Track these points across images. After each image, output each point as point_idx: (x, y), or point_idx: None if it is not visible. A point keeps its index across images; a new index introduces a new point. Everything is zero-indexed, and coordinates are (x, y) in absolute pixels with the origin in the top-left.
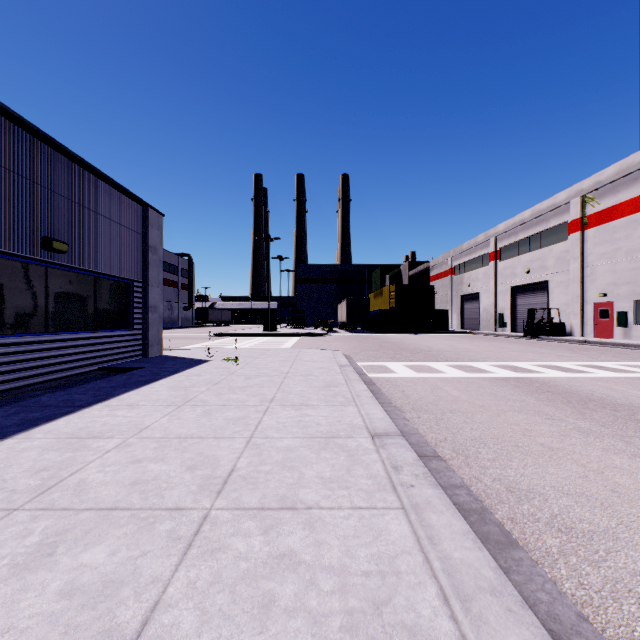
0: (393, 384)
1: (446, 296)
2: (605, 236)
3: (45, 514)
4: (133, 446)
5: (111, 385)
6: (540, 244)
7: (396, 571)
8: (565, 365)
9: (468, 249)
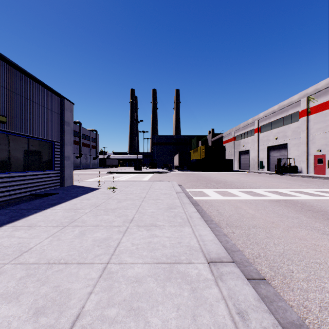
0: (210, 204)
1: (231, 152)
2: (320, 118)
3: None
4: (2, 275)
5: (28, 207)
6: (283, 123)
7: None
8: (308, 191)
9: (243, 127)
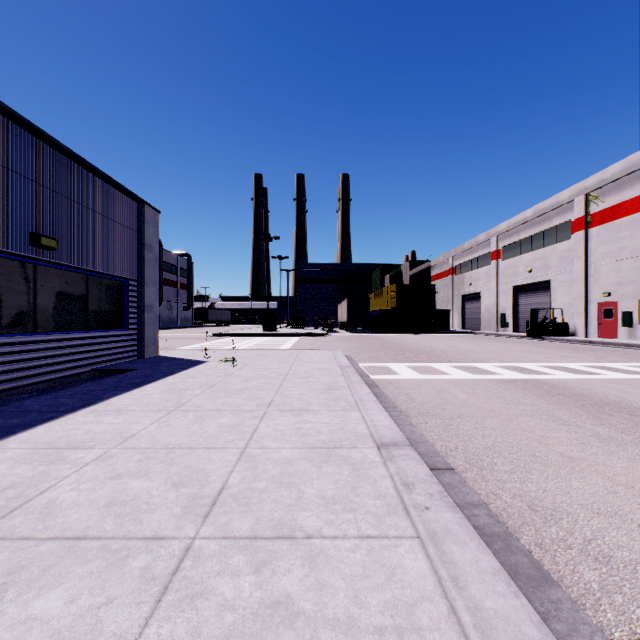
0: (396, 386)
1: (447, 296)
2: (609, 235)
3: (0, 545)
4: (115, 458)
5: (101, 388)
6: (543, 243)
7: (416, 626)
8: (572, 366)
9: (469, 248)
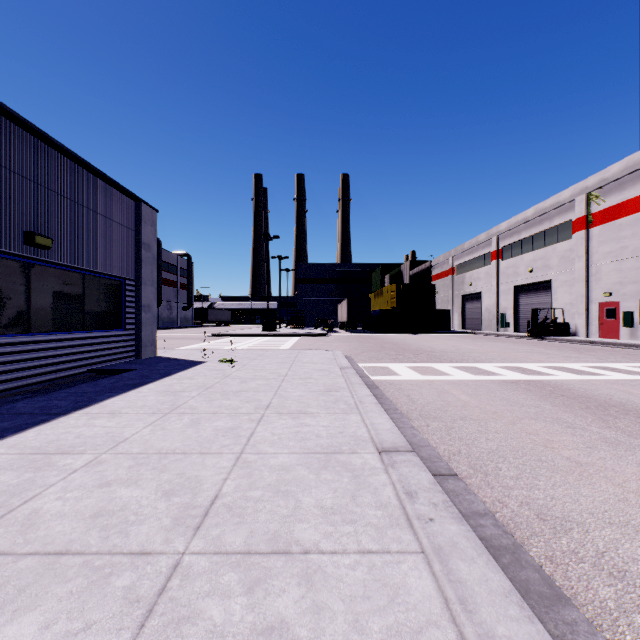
0: (397, 387)
1: (447, 296)
2: (611, 234)
3: None
4: (105, 464)
5: (96, 389)
6: (543, 243)
7: None
8: (575, 367)
9: (470, 248)
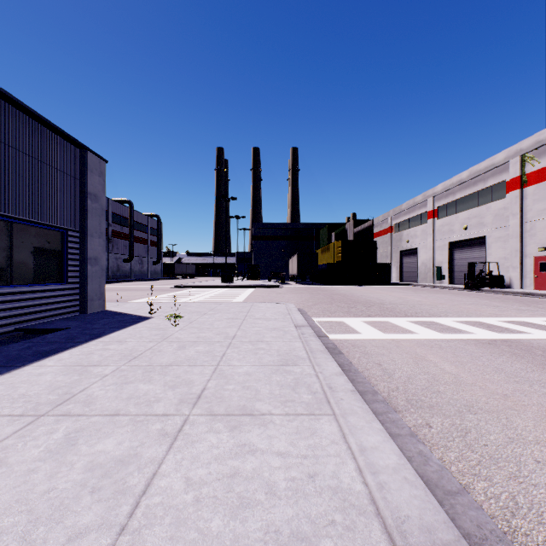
0: (362, 351)
1: (386, 251)
2: (545, 193)
3: None
4: None
5: None
6: (478, 202)
7: None
8: (539, 322)
9: (407, 209)
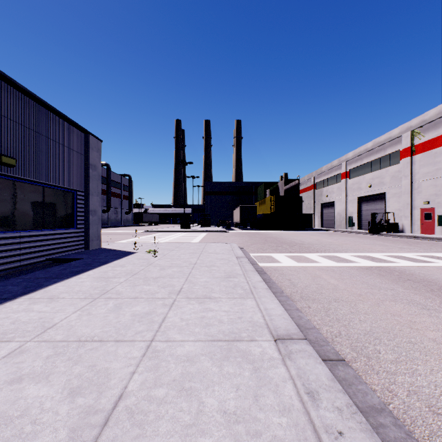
0: (280, 273)
1: (310, 204)
2: (428, 160)
3: None
4: (25, 354)
5: (46, 276)
6: (379, 166)
7: None
8: (409, 256)
9: (326, 170)
